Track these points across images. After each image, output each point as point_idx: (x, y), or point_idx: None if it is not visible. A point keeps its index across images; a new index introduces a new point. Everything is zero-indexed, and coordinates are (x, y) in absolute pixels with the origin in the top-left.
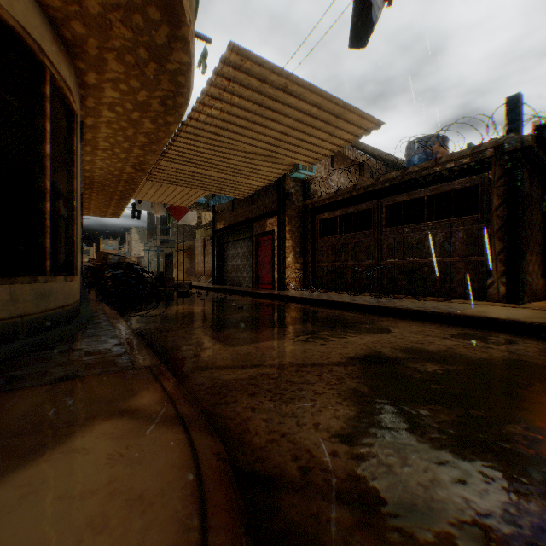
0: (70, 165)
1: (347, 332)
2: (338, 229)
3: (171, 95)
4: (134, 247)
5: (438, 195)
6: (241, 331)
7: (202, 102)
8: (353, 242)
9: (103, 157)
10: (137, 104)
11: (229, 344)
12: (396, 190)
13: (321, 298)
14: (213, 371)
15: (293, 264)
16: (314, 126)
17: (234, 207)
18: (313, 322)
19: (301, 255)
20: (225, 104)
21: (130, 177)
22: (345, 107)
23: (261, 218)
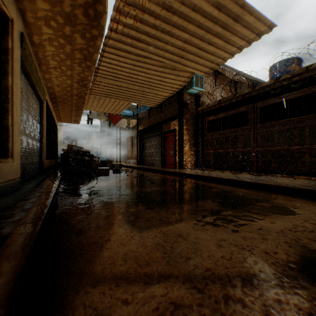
0: (5, 64)
1: (250, 212)
2: (221, 126)
3: (90, 2)
4: (94, 143)
5: (297, 100)
6: (150, 207)
7: (118, 11)
8: (233, 135)
9: (56, 75)
10: (66, 16)
11: (137, 226)
12: (269, 95)
13: (211, 175)
14: (105, 289)
15: (188, 151)
16: (212, 34)
17: (149, 115)
18: (212, 199)
19: (194, 145)
20: (137, 11)
21: (78, 91)
22: (244, 8)
23: (167, 121)
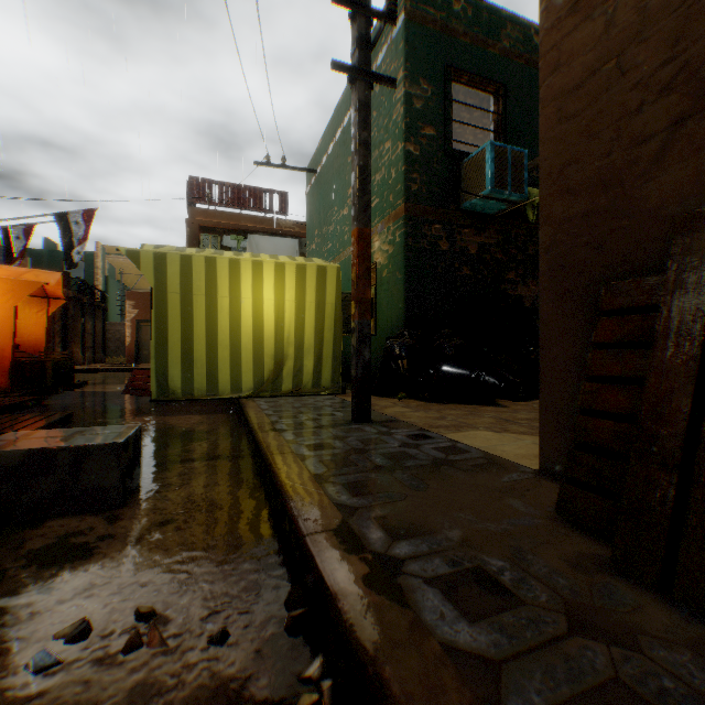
0: None
1: None
2: None
3: None
4: None
5: None
6: None
7: None
8: None
9: None
10: None
11: None
12: None
13: None
14: None
15: None
16: None
17: None
18: None
19: None
20: None
21: None
22: None
23: None
